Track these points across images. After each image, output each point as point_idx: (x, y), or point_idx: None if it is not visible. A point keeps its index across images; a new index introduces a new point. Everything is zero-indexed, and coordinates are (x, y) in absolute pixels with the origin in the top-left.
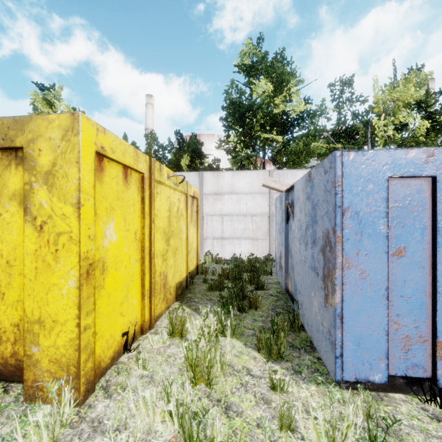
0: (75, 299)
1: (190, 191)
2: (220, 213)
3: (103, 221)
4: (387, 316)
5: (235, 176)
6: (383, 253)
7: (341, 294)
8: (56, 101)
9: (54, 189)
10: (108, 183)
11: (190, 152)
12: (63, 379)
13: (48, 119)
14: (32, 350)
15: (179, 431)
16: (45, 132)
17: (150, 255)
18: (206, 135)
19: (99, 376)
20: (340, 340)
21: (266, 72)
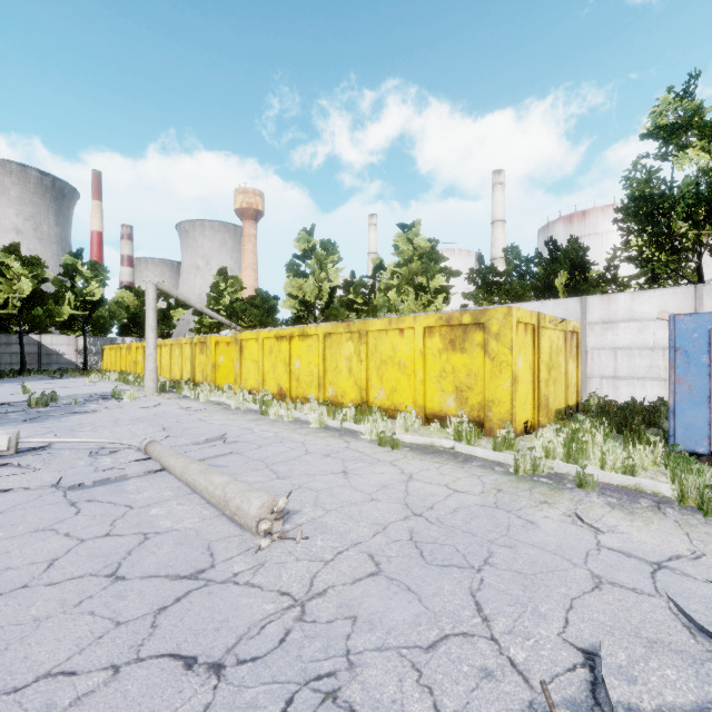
0: (510, 392)
1: (569, 327)
2: (612, 346)
3: (517, 356)
4: (708, 414)
5: (635, 298)
6: (706, 375)
7: (674, 399)
8: (414, 236)
9: (499, 342)
10: (519, 335)
11: (568, 268)
12: (503, 428)
13: (496, 310)
14: (488, 414)
15: (566, 438)
16: (495, 316)
17: (538, 380)
18: (597, 209)
19: (516, 436)
20: (673, 426)
21: (699, 133)
